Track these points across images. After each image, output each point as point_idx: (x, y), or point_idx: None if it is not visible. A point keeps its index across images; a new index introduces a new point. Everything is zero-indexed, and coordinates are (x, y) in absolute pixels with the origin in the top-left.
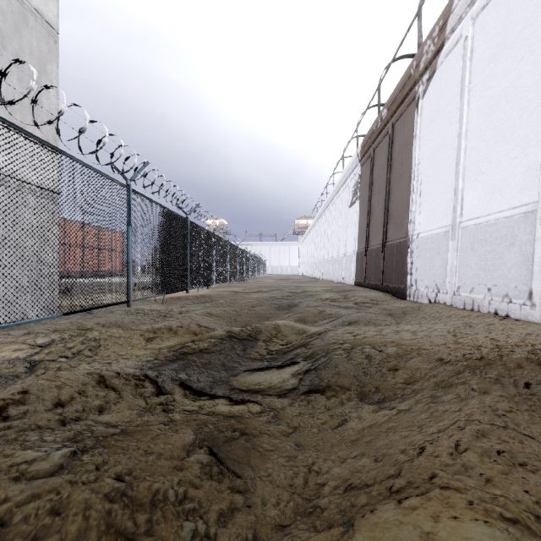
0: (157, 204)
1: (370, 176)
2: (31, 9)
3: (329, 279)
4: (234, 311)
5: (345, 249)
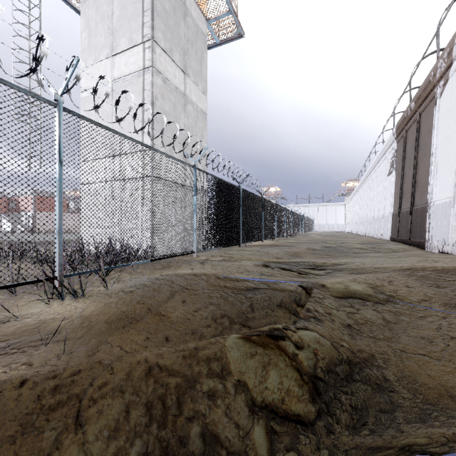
0: (250, 192)
1: (403, 152)
2: (199, 110)
3: (370, 235)
4: (294, 252)
5: (383, 211)
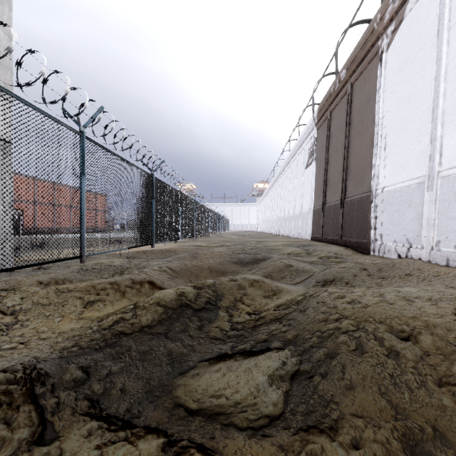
0: (118, 156)
1: (327, 137)
2: None
3: (285, 234)
4: (195, 267)
5: (301, 207)
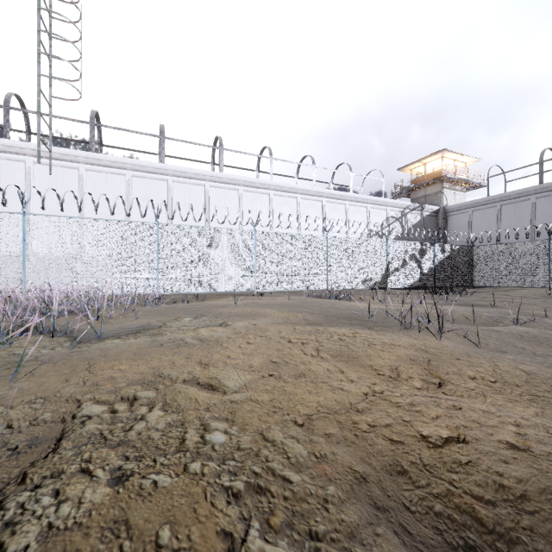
0: None
1: None
2: None
3: None
4: None
5: None
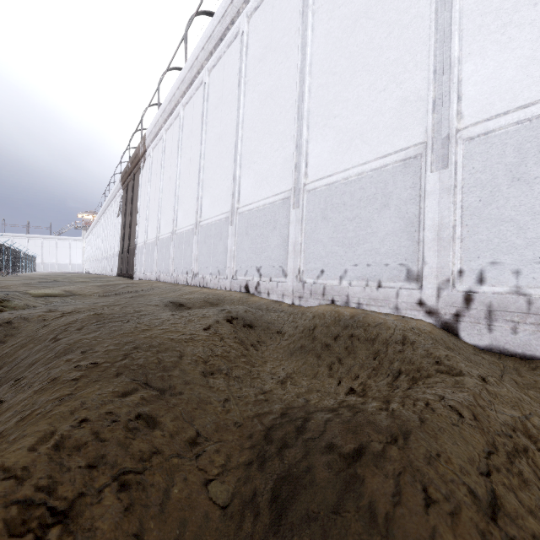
0: None
1: (126, 200)
2: None
3: (104, 274)
4: (0, 286)
5: (114, 249)
